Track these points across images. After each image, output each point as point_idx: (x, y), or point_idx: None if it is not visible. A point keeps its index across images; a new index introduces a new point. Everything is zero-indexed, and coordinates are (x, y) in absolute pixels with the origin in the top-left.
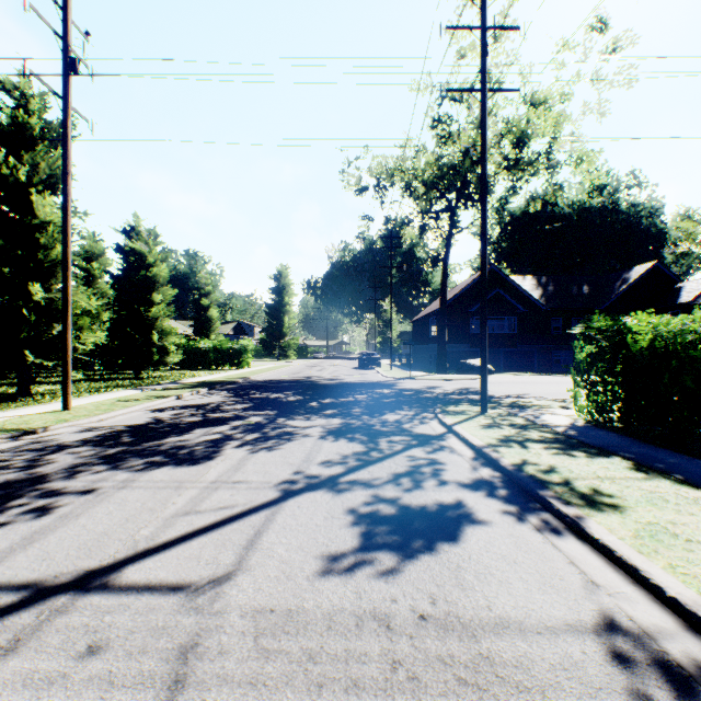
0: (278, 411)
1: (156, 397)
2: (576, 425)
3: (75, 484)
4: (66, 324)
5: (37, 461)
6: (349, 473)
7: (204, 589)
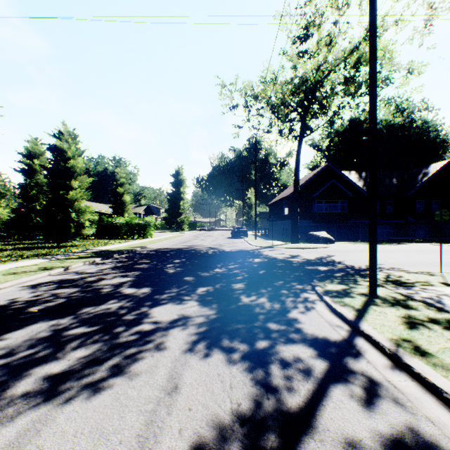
0: (151, 288)
1: (45, 268)
2: None
3: None
4: None
5: None
6: None
7: None
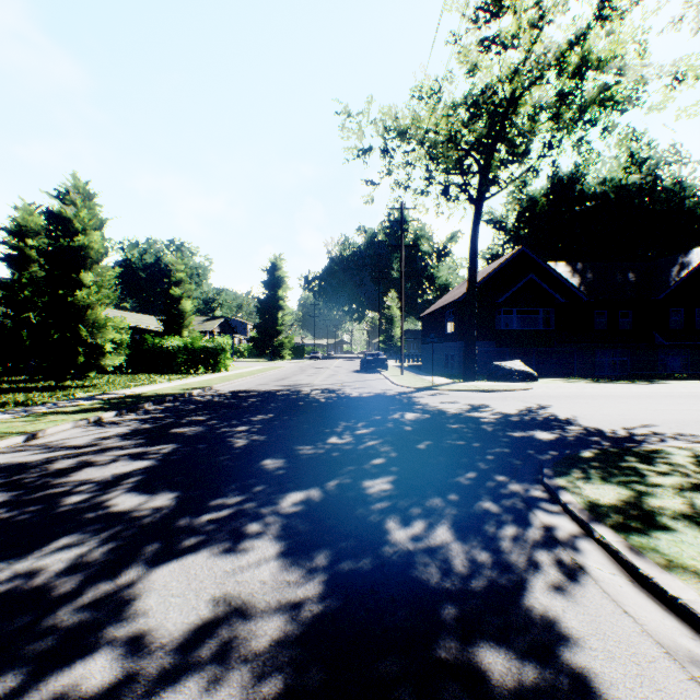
0: (178, 495)
1: None
2: None
3: None
4: None
5: None
6: None
7: None
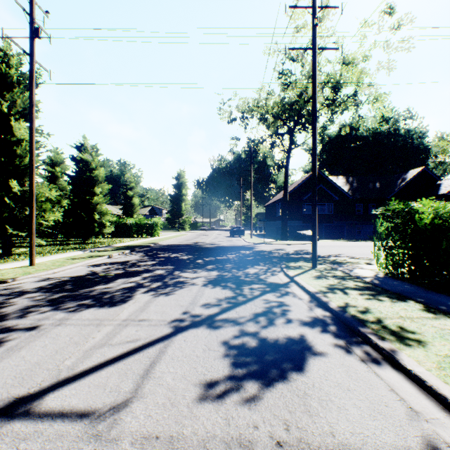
0: (175, 266)
1: (94, 256)
2: (378, 276)
3: (24, 322)
4: (31, 207)
5: (3, 304)
6: (222, 313)
7: (105, 416)
